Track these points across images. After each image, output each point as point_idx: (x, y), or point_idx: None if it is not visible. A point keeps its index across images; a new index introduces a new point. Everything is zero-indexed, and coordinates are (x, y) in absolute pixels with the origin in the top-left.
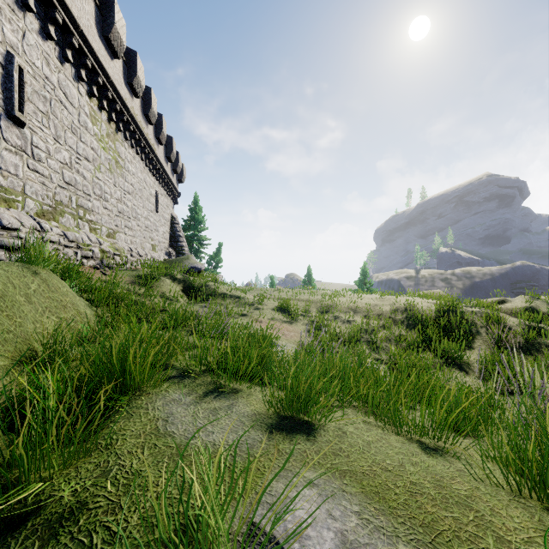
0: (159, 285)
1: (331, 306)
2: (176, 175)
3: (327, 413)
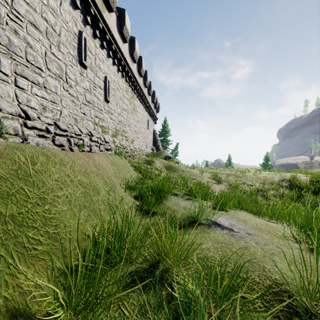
0: (154, 164)
1: (241, 177)
2: (155, 109)
3: (231, 208)
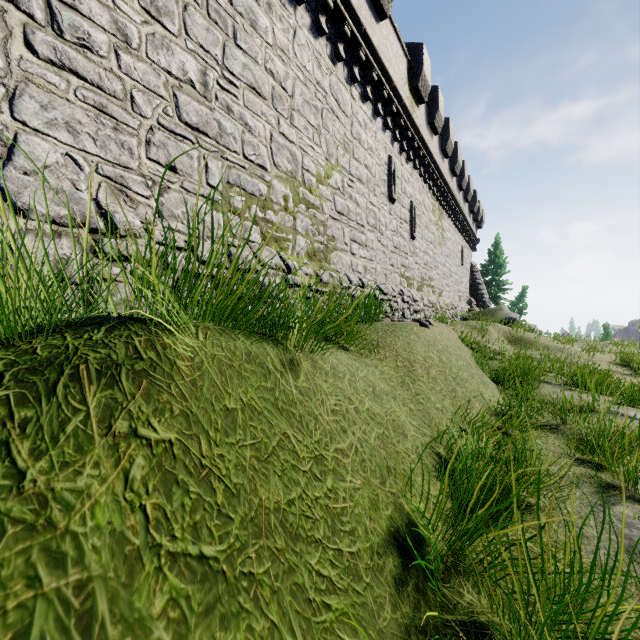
0: (487, 334)
1: None
2: (475, 223)
3: None
